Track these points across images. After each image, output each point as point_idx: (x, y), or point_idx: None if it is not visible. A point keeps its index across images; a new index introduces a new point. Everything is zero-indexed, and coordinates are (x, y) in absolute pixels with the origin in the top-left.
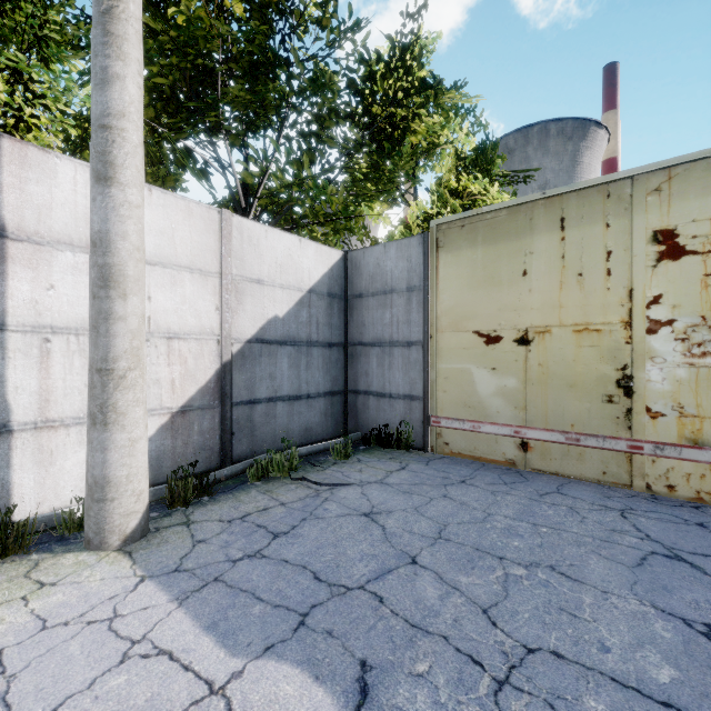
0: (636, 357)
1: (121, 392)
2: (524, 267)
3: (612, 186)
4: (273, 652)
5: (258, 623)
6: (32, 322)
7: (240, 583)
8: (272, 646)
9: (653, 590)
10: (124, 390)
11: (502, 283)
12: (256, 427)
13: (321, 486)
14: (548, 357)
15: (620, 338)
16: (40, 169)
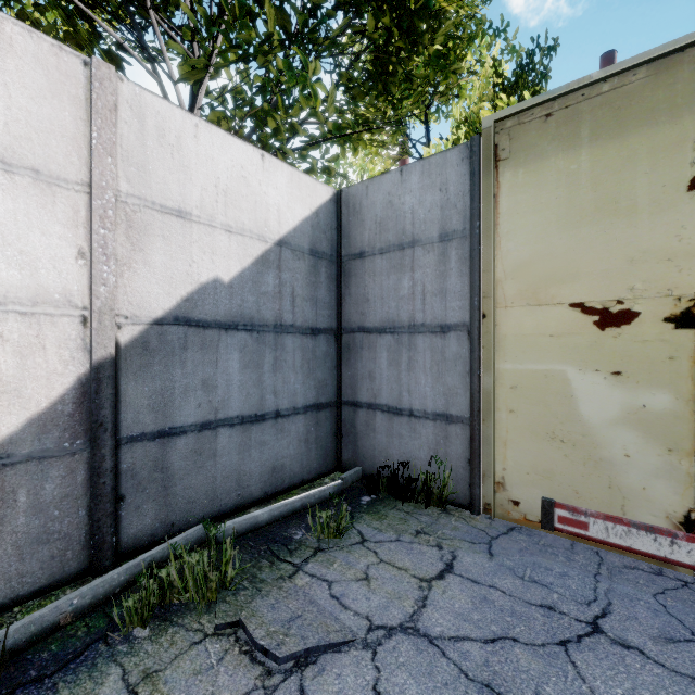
0: None
1: None
2: (693, 171)
3: None
4: None
5: None
6: None
7: None
8: None
9: None
10: None
11: (637, 210)
12: (173, 478)
13: (276, 663)
14: None
15: None
16: None
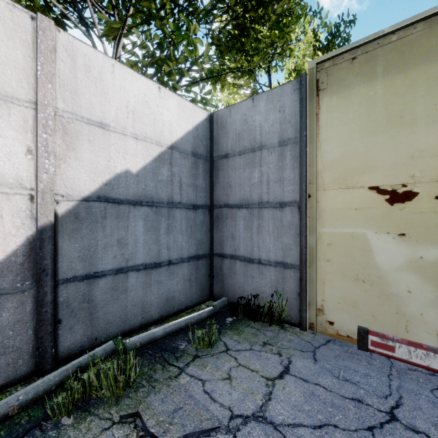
0: None
1: None
2: None
3: None
4: None
5: None
6: None
7: None
8: None
9: None
10: None
11: (416, 122)
12: (97, 307)
13: None
14: None
15: None
16: None
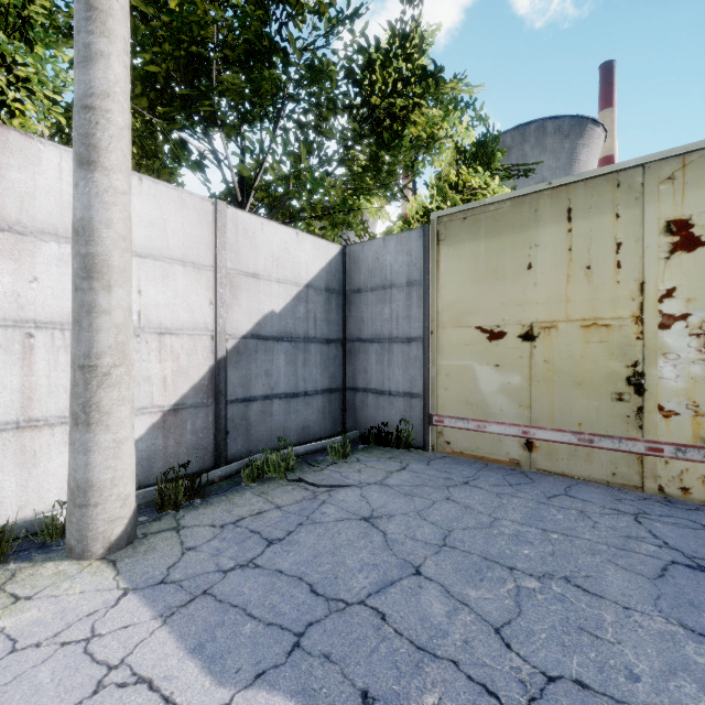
0: (647, 353)
1: (105, 390)
2: (529, 260)
3: (622, 174)
4: (265, 680)
5: (248, 645)
6: (14, 316)
7: (230, 597)
8: (264, 672)
9: (679, 606)
10: (109, 388)
11: (506, 277)
12: (251, 425)
13: (319, 487)
14: (554, 353)
15: (630, 333)
16: (22, 155)
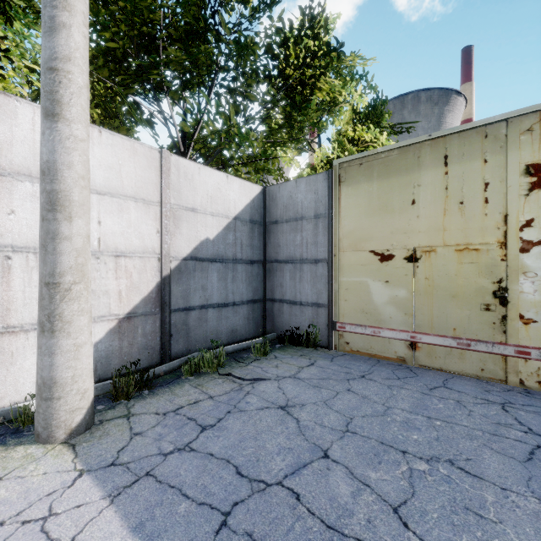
0: (510, 272)
1: (67, 303)
2: (413, 197)
3: (489, 127)
4: None
5: (182, 524)
6: None
7: (169, 478)
8: None
9: None
10: (70, 301)
11: (394, 211)
12: (190, 329)
13: (244, 380)
14: (433, 272)
15: (496, 256)
16: (2, 110)
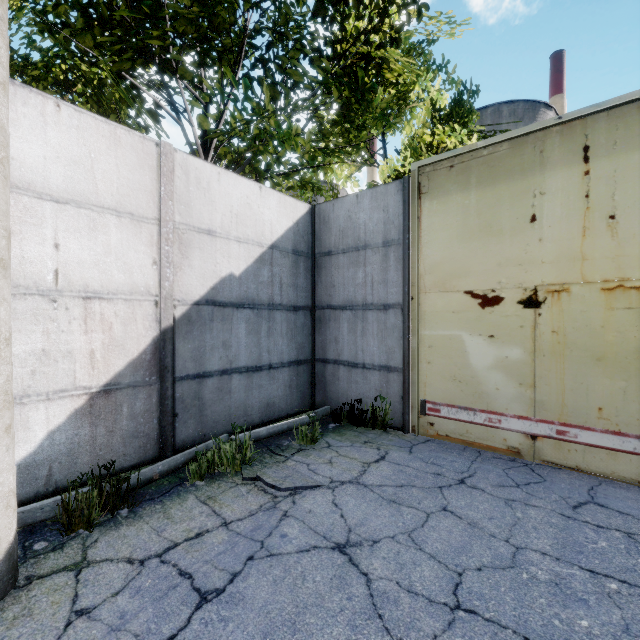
0: None
1: None
2: (533, 211)
3: None
4: None
5: None
6: None
7: None
8: None
9: None
10: None
11: (503, 232)
12: (205, 405)
13: (280, 491)
14: (565, 322)
15: None
16: None
